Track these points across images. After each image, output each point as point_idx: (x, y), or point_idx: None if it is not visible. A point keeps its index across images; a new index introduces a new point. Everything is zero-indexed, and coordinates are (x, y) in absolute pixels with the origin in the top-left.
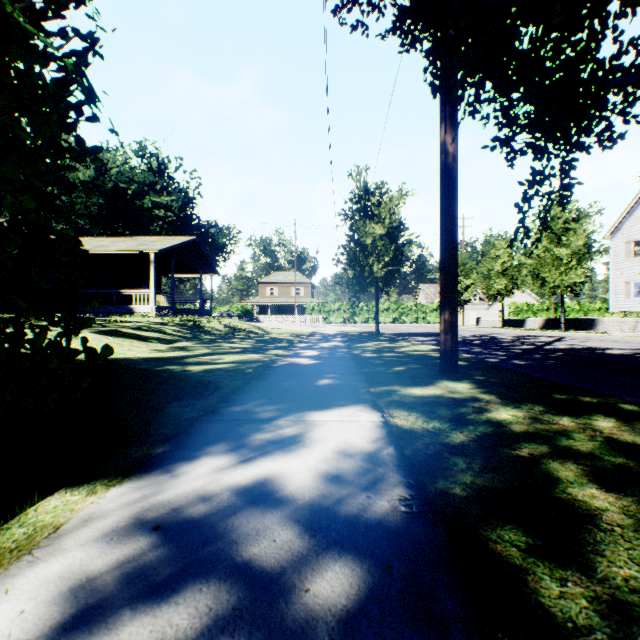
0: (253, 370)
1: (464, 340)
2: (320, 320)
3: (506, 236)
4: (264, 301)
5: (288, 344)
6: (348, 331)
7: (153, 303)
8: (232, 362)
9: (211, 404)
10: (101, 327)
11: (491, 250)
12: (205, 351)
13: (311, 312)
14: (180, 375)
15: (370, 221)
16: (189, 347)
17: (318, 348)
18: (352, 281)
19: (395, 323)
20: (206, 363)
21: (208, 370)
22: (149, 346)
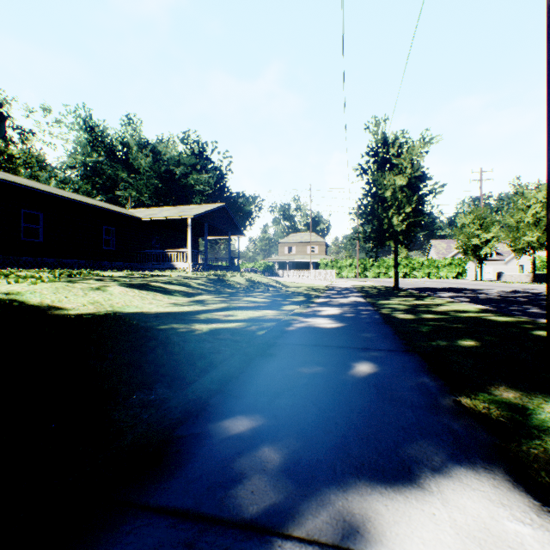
0: (261, 337)
1: (502, 297)
2: (333, 275)
3: (538, 185)
4: (283, 258)
5: (304, 298)
6: (363, 285)
7: (190, 260)
8: (243, 320)
9: (164, 428)
10: (134, 281)
11: (519, 200)
12: (220, 305)
13: (324, 268)
14: (179, 337)
15: (389, 173)
16: (207, 301)
17: (338, 305)
18: (369, 235)
19: (406, 278)
20: (215, 320)
21: (213, 331)
22: (170, 299)
